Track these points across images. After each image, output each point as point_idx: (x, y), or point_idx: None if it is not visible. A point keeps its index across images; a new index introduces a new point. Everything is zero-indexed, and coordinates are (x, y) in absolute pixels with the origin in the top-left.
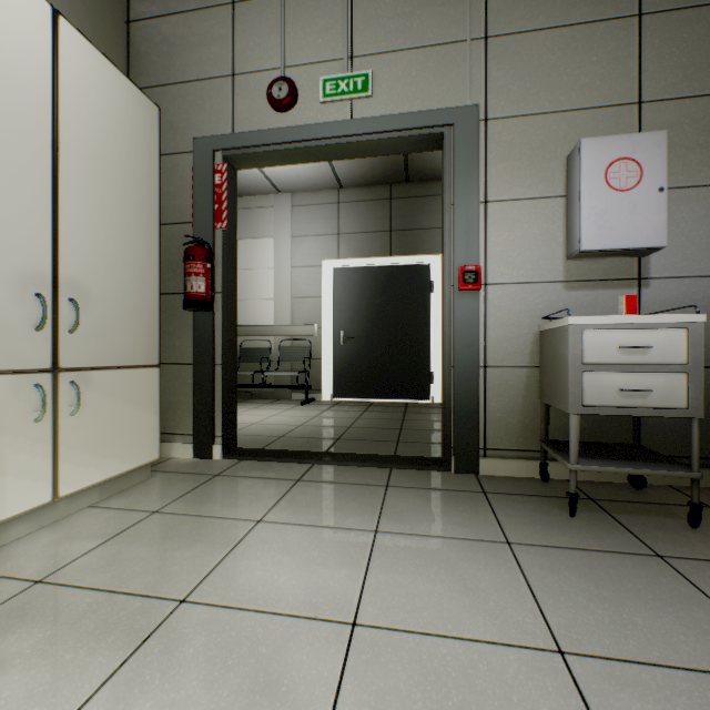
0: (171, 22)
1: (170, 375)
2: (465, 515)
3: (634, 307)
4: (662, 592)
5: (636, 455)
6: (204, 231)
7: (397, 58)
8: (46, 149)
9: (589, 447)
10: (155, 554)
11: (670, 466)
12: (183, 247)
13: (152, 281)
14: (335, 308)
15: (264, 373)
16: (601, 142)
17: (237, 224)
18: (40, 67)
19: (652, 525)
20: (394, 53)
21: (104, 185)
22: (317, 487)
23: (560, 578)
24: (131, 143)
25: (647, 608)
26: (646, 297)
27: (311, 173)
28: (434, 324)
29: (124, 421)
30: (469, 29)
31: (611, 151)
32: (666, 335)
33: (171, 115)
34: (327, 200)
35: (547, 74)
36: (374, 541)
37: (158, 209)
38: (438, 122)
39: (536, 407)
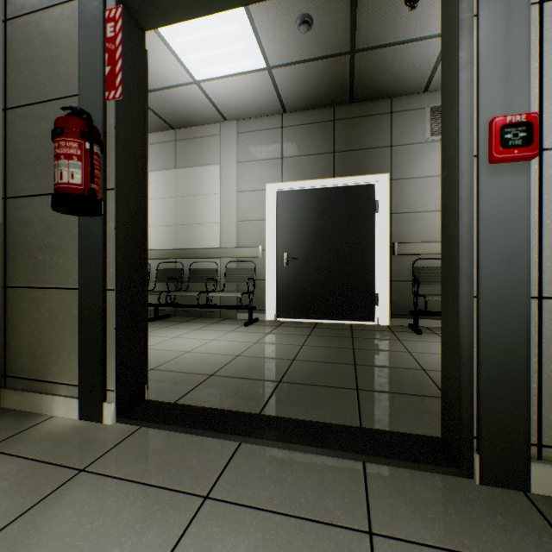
0: None
1: (52, 303)
2: None
3: None
4: None
5: None
6: (92, 103)
7: None
8: None
9: None
10: None
11: None
12: None
13: None
14: (279, 231)
15: (209, 294)
16: None
17: (187, 153)
18: None
19: None
20: None
21: None
22: (235, 530)
23: None
24: None
25: None
26: None
27: (254, 95)
28: (379, 245)
29: None
30: None
31: None
32: None
33: None
34: (271, 125)
35: None
36: None
37: None
38: None
39: None
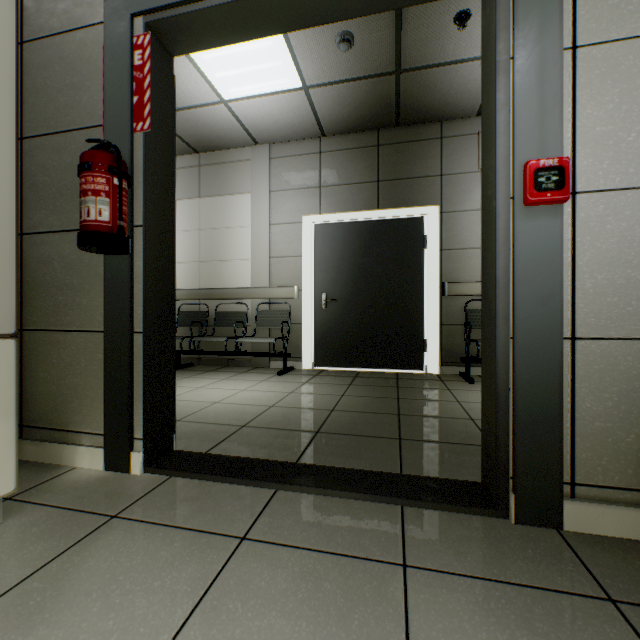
0: None
1: (74, 347)
2: None
3: None
4: None
5: None
6: (118, 135)
7: None
8: None
9: None
10: None
11: None
12: None
13: None
14: (316, 268)
15: (238, 339)
16: None
17: (213, 180)
18: None
19: None
20: None
21: None
22: (273, 565)
23: None
24: None
25: None
26: None
27: (289, 117)
28: (428, 284)
29: None
30: None
31: None
32: None
33: None
34: (308, 150)
35: None
36: None
37: (12, 73)
38: None
39: None
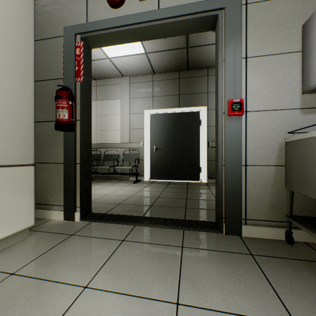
0: None
1: (50, 170)
2: (245, 282)
3: None
4: None
5: None
6: (69, 83)
7: None
8: None
9: None
10: None
11: None
12: None
13: (28, 109)
14: (151, 134)
15: (115, 167)
16: None
17: (103, 93)
18: None
19: None
20: None
21: None
22: (135, 247)
23: None
24: (8, 14)
25: None
26: None
27: (138, 65)
28: (201, 142)
29: (2, 203)
30: None
31: None
32: None
33: (51, 15)
34: (147, 79)
35: None
36: None
37: (33, 63)
38: (214, 7)
39: (281, 192)
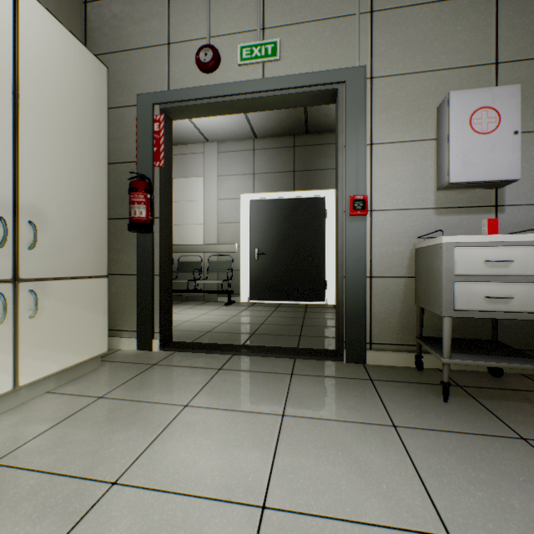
0: (119, 2)
1: (118, 283)
2: (356, 400)
3: (495, 228)
4: (532, 475)
5: (496, 350)
6: (146, 168)
7: (300, 29)
8: (7, 96)
9: (457, 343)
10: (96, 436)
11: (527, 360)
12: (129, 182)
13: (101, 207)
14: (251, 231)
15: (196, 281)
16: (467, 94)
17: (176, 166)
18: (2, 27)
19: (513, 409)
20: (297, 25)
21: (60, 128)
22: (235, 375)
23: (441, 460)
24: (83, 95)
25: (521, 490)
26: (501, 221)
27: (232, 126)
28: (327, 243)
29: (77, 321)
30: (358, 5)
31: (475, 101)
32: (524, 251)
33: (119, 76)
34: (245, 147)
35: (421, 41)
36: (281, 425)
37: (106, 149)
38: (333, 80)
39: (412, 310)
